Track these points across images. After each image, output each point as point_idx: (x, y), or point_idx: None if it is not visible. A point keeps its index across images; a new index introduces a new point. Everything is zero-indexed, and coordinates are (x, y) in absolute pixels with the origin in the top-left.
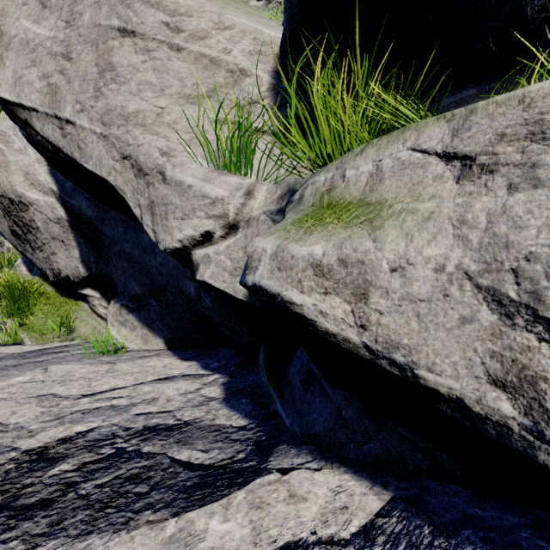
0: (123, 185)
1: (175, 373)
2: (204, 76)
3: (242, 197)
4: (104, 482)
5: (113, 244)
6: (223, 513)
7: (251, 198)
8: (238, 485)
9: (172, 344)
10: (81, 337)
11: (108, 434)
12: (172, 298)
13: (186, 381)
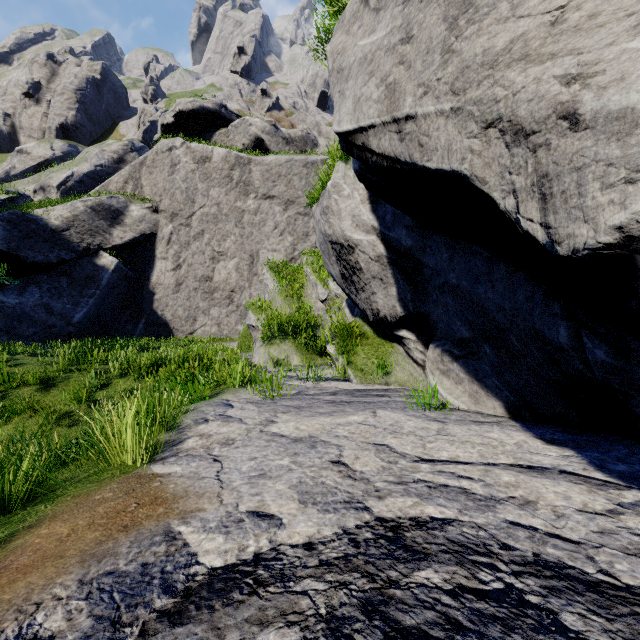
0: (482, 171)
1: (543, 462)
2: None
3: None
4: None
5: (434, 276)
6: None
7: None
8: None
9: (516, 411)
10: (398, 382)
11: (477, 542)
12: (518, 345)
13: (575, 486)
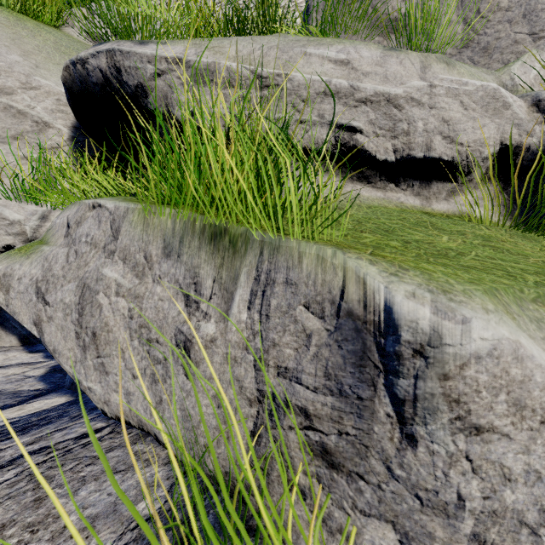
0: None
1: (13, 363)
2: (13, 122)
3: (38, 220)
4: None
5: None
6: None
7: (47, 221)
8: None
9: (26, 340)
10: None
11: None
12: None
13: (18, 368)
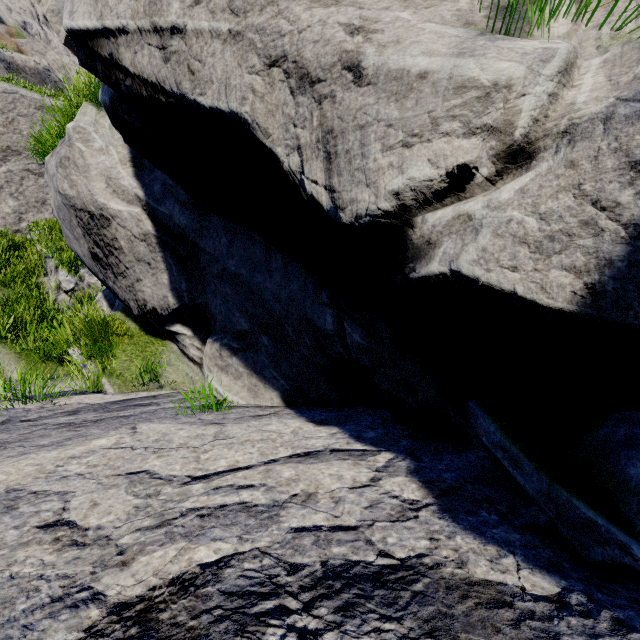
0: (265, 119)
1: (317, 445)
2: None
3: (553, 78)
4: None
5: (212, 262)
6: None
7: (566, 83)
8: None
9: (291, 399)
10: (170, 385)
11: (261, 578)
12: (293, 334)
13: (344, 463)
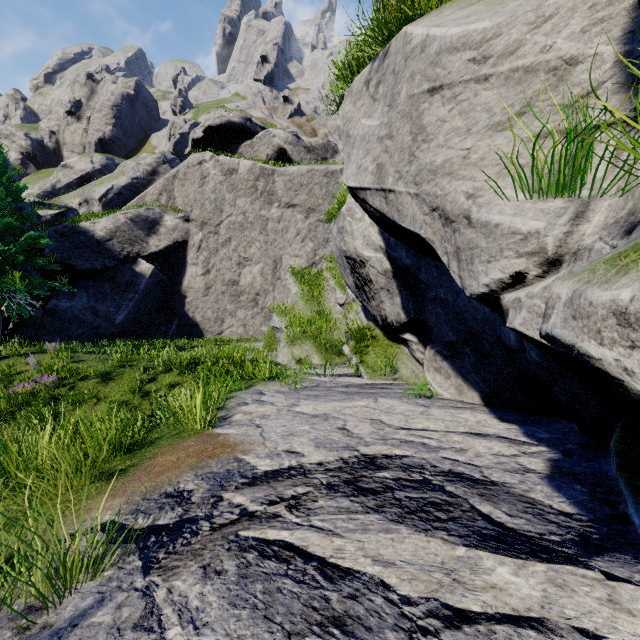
0: (432, 236)
1: (489, 431)
2: (517, 92)
3: (566, 224)
4: (412, 497)
5: (427, 290)
6: (514, 569)
7: (581, 222)
8: (540, 558)
9: (489, 400)
10: (401, 378)
11: (418, 464)
12: (488, 347)
13: (501, 443)
